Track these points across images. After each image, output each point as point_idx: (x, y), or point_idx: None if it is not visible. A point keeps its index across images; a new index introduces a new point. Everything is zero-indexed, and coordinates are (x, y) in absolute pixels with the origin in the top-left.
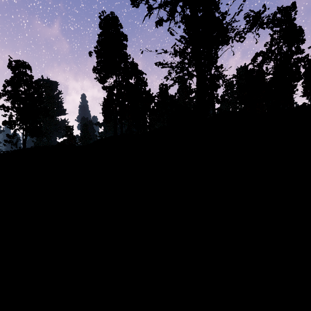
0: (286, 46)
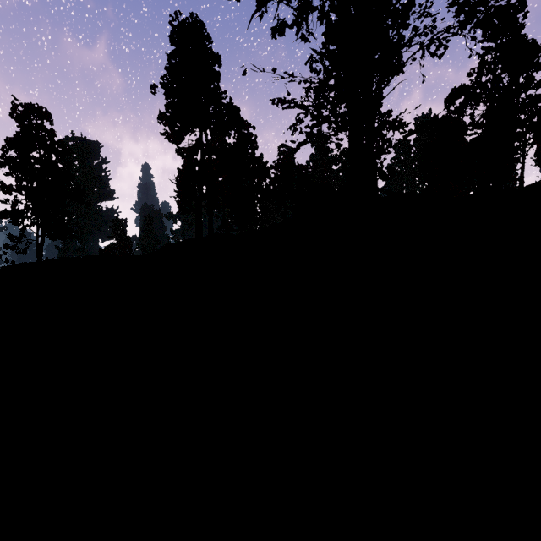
0: (509, 76)
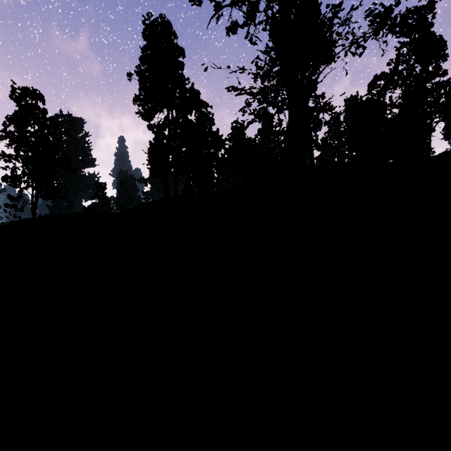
0: (420, 66)
